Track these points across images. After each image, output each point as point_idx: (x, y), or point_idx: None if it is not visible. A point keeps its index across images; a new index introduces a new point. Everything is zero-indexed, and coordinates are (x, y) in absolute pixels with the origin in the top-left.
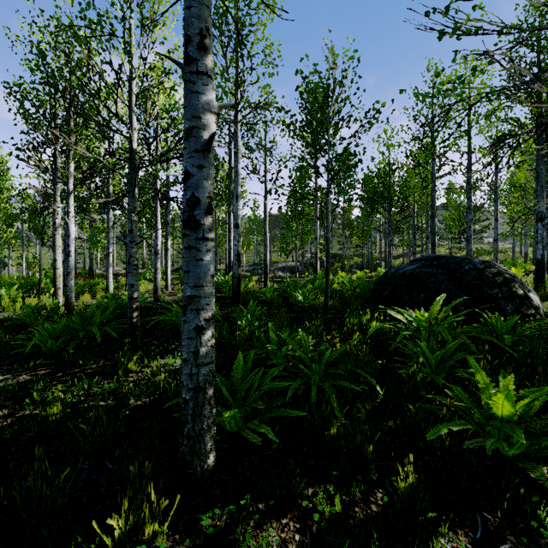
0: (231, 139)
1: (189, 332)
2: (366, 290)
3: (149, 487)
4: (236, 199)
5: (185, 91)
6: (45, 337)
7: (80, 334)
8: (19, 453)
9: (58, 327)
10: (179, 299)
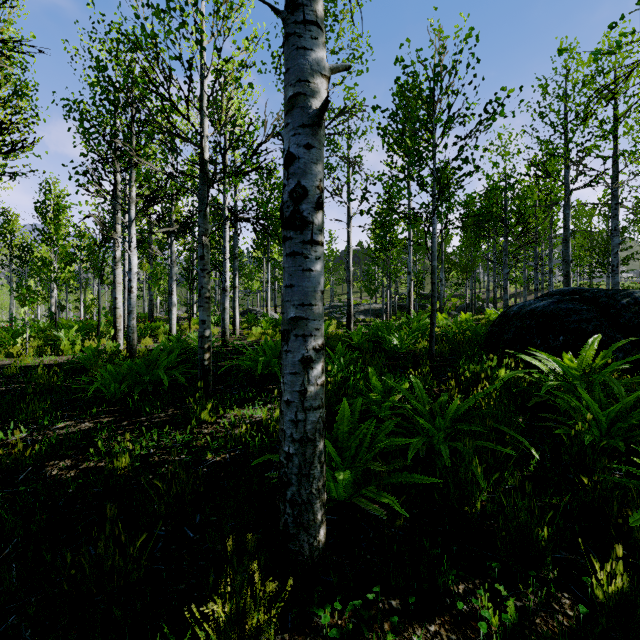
0: None
1: (293, 365)
2: (479, 334)
3: (250, 567)
4: None
5: (288, 49)
6: (108, 381)
7: (146, 378)
8: (84, 511)
9: (121, 370)
10: (250, 343)
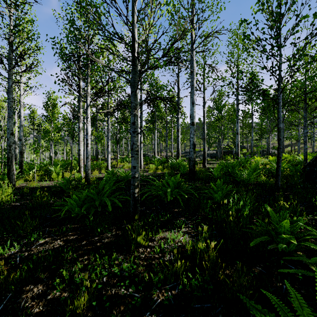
0: (179, 71)
1: None
2: (298, 171)
3: None
4: (192, 104)
5: None
6: (74, 205)
7: (97, 203)
8: None
9: (82, 197)
10: (150, 174)
